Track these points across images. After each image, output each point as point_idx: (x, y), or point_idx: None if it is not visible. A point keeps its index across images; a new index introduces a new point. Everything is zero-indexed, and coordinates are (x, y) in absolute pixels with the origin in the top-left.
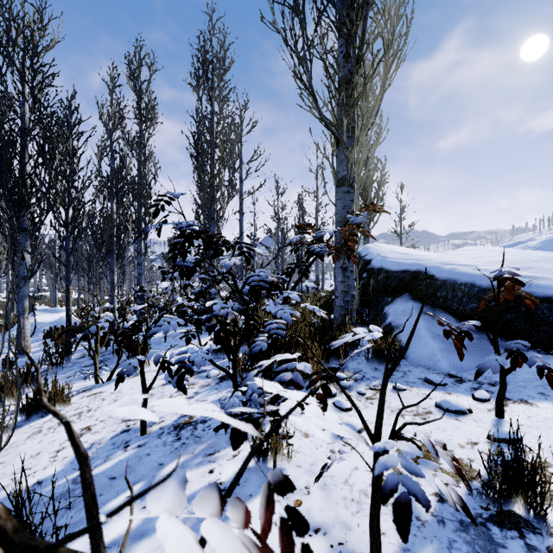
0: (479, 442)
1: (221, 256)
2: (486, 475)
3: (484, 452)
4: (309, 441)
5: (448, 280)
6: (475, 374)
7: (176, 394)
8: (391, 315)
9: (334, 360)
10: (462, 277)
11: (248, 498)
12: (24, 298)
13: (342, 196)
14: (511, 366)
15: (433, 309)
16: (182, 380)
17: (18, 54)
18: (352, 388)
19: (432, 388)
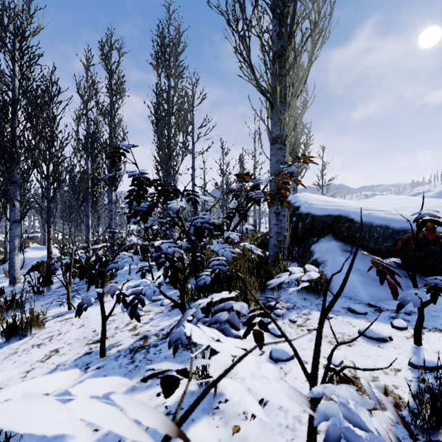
0: (402, 369)
1: (170, 201)
2: (411, 403)
3: (407, 379)
4: None
5: (366, 223)
6: (397, 307)
7: (134, 320)
8: (317, 253)
9: (269, 291)
10: (378, 221)
11: (190, 422)
12: (14, 238)
13: (276, 152)
14: (431, 300)
15: (352, 248)
16: (135, 311)
17: (9, 38)
18: (284, 316)
19: (355, 316)
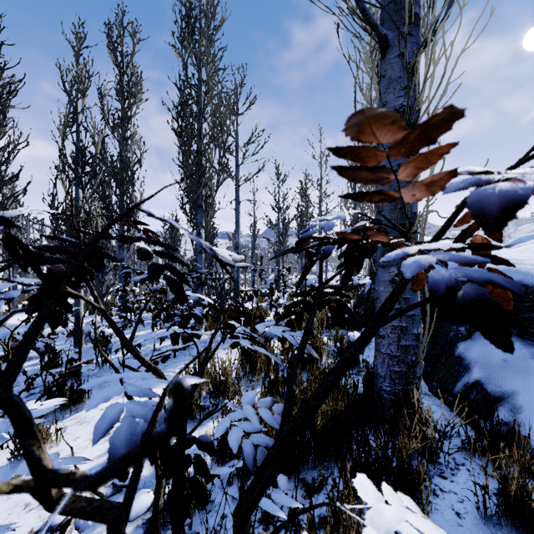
0: None
1: None
2: None
3: None
4: None
5: None
6: None
7: None
8: (479, 366)
9: None
10: None
11: None
12: None
13: None
14: None
15: None
16: None
17: None
18: None
19: None
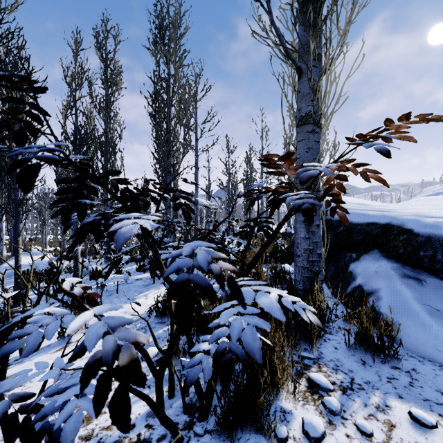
0: None
1: (133, 212)
2: None
3: None
4: None
5: (435, 236)
6: None
7: None
8: (361, 276)
9: (303, 343)
10: None
11: None
12: None
13: (306, 137)
14: None
15: (416, 271)
16: None
17: None
18: (344, 413)
19: None
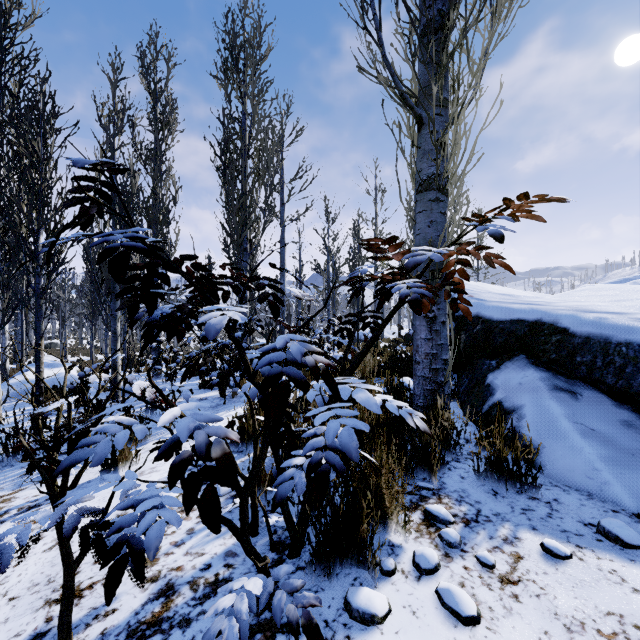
0: None
1: (215, 303)
2: None
3: None
4: None
5: (595, 337)
6: None
7: None
8: (501, 389)
9: (421, 472)
10: (620, 333)
11: None
12: None
13: (428, 207)
14: None
15: (570, 382)
16: (117, 579)
17: None
18: (464, 545)
19: (623, 555)
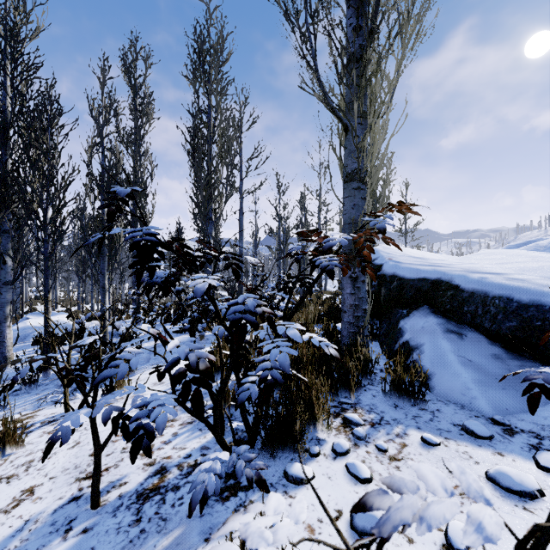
0: None
1: (197, 272)
2: None
3: None
4: (315, 545)
5: (478, 292)
6: None
7: None
8: (409, 332)
9: (344, 392)
10: (495, 289)
11: None
12: (5, 305)
13: (352, 193)
14: None
15: (459, 326)
16: (138, 449)
17: None
18: (368, 438)
19: (475, 442)
